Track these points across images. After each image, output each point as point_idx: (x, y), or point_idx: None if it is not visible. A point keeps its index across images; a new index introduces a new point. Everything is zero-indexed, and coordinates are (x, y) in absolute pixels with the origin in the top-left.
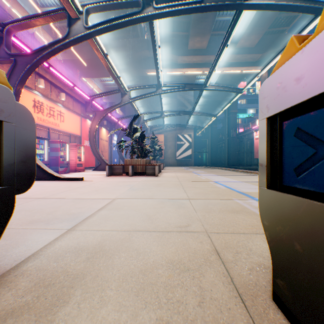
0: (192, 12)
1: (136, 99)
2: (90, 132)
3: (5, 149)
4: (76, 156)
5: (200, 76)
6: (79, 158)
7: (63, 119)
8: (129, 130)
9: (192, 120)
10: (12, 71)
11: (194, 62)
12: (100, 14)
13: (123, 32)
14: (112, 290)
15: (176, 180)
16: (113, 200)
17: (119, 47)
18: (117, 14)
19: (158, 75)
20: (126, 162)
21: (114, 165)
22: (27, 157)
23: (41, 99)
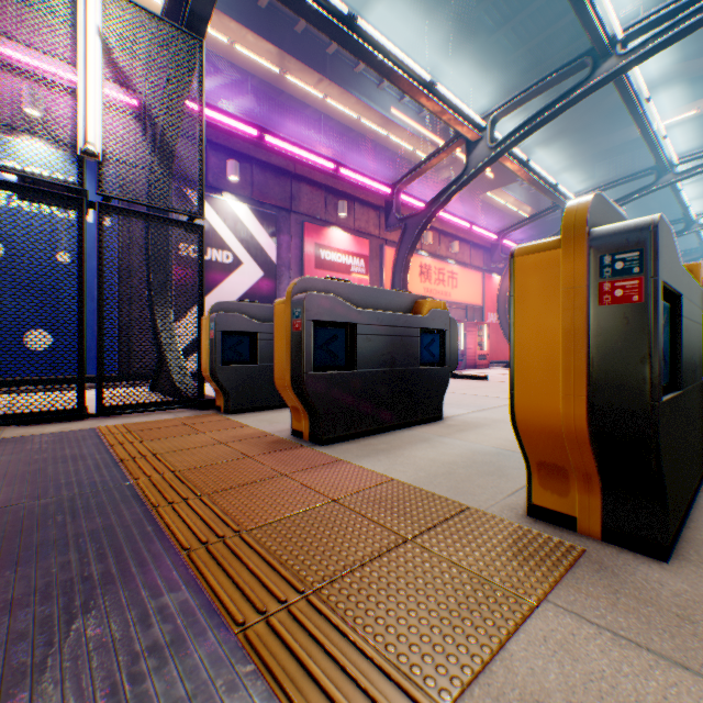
0: None
1: None
2: (498, 298)
3: (446, 345)
4: (474, 342)
5: None
6: (478, 345)
7: (454, 284)
8: None
9: None
10: (401, 239)
11: None
12: (518, 66)
13: None
14: (505, 430)
15: None
16: None
17: None
18: (553, 45)
19: (655, 149)
20: None
21: None
22: (454, 350)
23: (427, 262)
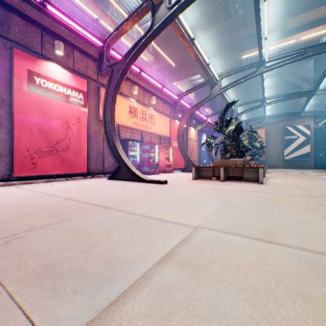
0: None
1: (229, 87)
2: (178, 132)
3: None
4: (165, 157)
5: (325, 38)
6: (167, 159)
7: (153, 122)
8: (220, 123)
9: (310, 104)
10: (110, 81)
11: (317, 18)
12: (188, 9)
13: (212, 19)
14: None
15: (302, 193)
16: (192, 230)
17: (208, 38)
18: (206, 1)
19: (260, 46)
20: (216, 163)
21: (201, 166)
22: None
23: (135, 105)
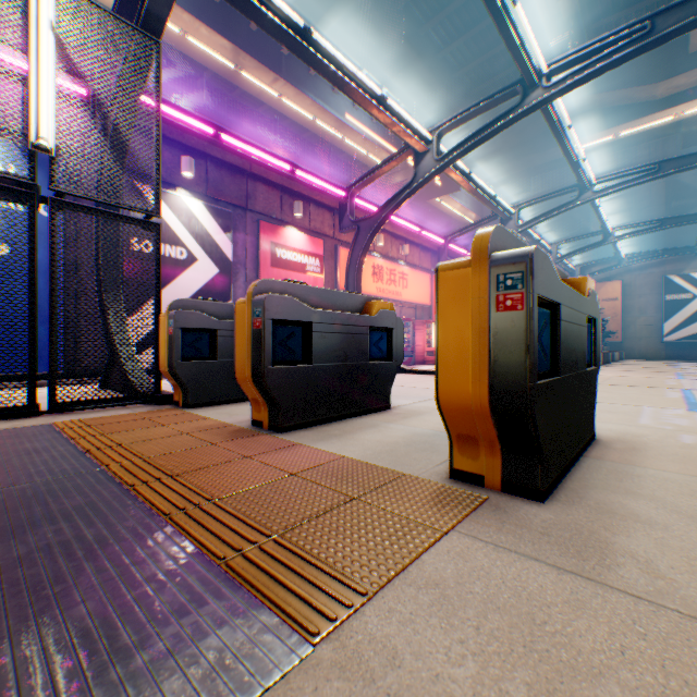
0: (627, 59)
1: (531, 225)
2: None
3: (393, 342)
4: (423, 340)
5: None
6: (427, 342)
7: (405, 284)
8: None
9: None
10: (355, 241)
11: None
12: (463, 83)
13: None
14: None
15: None
16: None
17: None
18: (494, 67)
19: (576, 170)
20: None
21: None
22: (400, 346)
23: (379, 263)
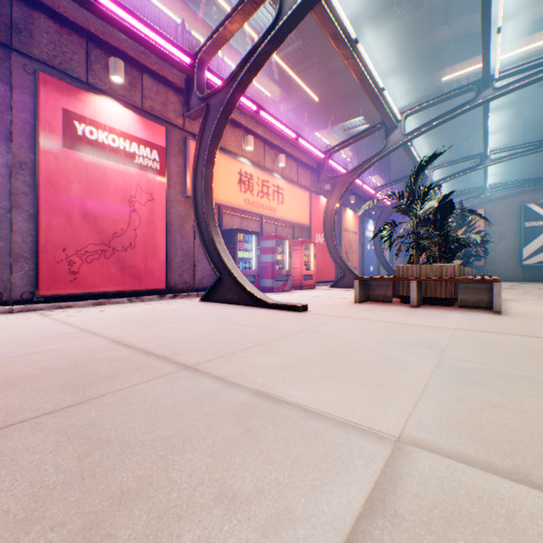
0: None
1: (420, 132)
2: (325, 217)
3: None
4: (301, 262)
5: None
6: (305, 264)
7: (280, 199)
8: (409, 196)
9: None
10: (204, 125)
11: None
12: None
13: (387, 13)
14: None
15: None
16: (391, 455)
17: (378, 49)
18: None
19: (487, 47)
20: (401, 272)
21: (372, 278)
22: None
23: (248, 170)
